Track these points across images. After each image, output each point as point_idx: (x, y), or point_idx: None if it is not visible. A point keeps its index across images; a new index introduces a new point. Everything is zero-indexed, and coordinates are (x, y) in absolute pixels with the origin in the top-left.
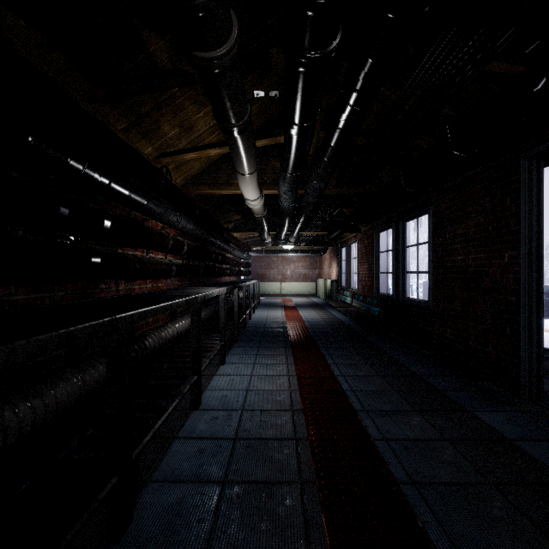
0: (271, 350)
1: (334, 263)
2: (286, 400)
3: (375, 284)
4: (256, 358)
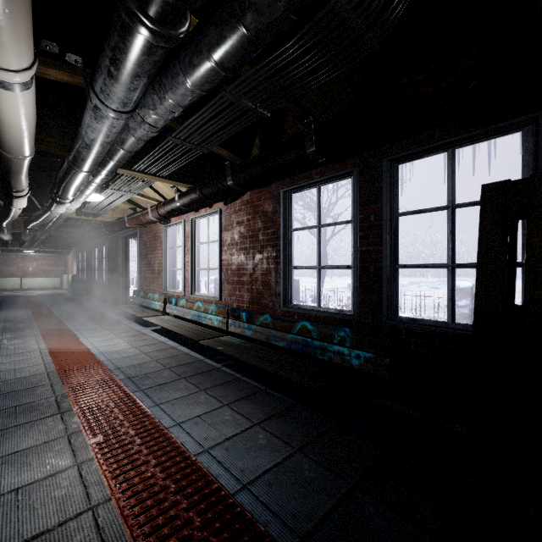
0: (16, 309)
1: (75, 263)
2: (26, 315)
3: (93, 276)
4: (7, 311)
